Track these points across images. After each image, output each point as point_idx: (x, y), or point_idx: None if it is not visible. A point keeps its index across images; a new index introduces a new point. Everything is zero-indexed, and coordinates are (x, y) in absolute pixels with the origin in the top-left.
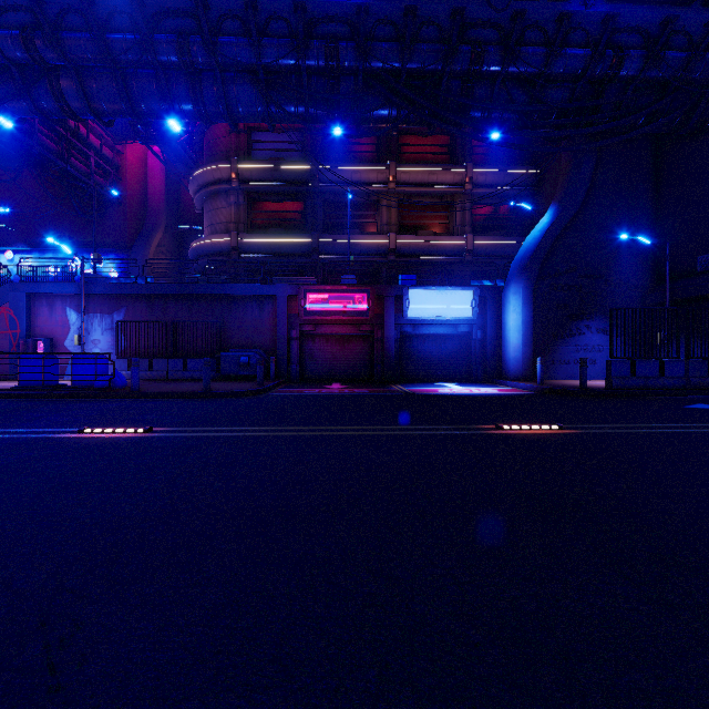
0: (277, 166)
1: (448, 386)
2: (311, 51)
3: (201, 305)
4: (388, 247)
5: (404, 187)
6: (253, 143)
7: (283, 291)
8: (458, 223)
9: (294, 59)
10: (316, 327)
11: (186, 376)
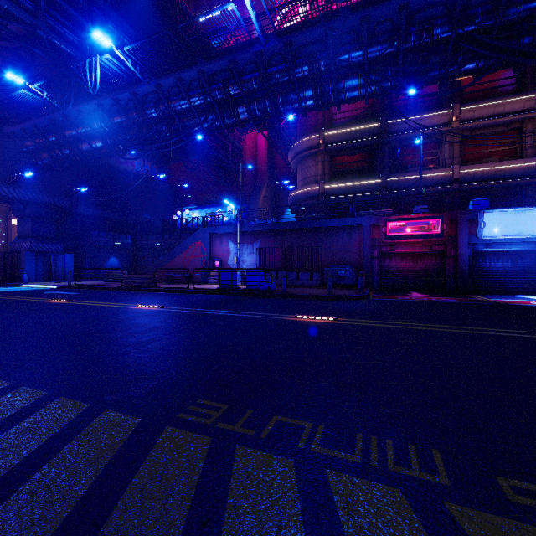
0: (353, 128)
1: (534, 298)
2: (409, 37)
3: (306, 235)
4: (451, 178)
5: (468, 123)
6: (333, 115)
7: (367, 222)
8: (527, 146)
9: (393, 47)
10: (392, 248)
11: (298, 283)
